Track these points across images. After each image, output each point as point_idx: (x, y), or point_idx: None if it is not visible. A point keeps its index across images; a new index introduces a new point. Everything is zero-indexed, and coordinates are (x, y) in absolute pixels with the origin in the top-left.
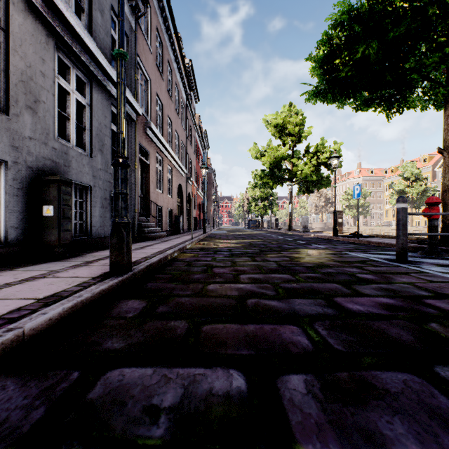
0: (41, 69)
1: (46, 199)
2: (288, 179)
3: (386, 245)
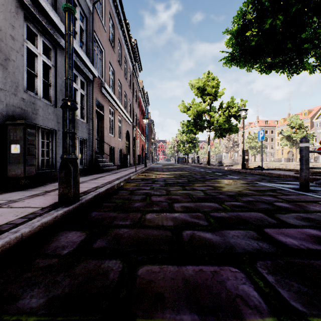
0: (10, 33)
1: (14, 139)
2: (207, 127)
3: (285, 176)
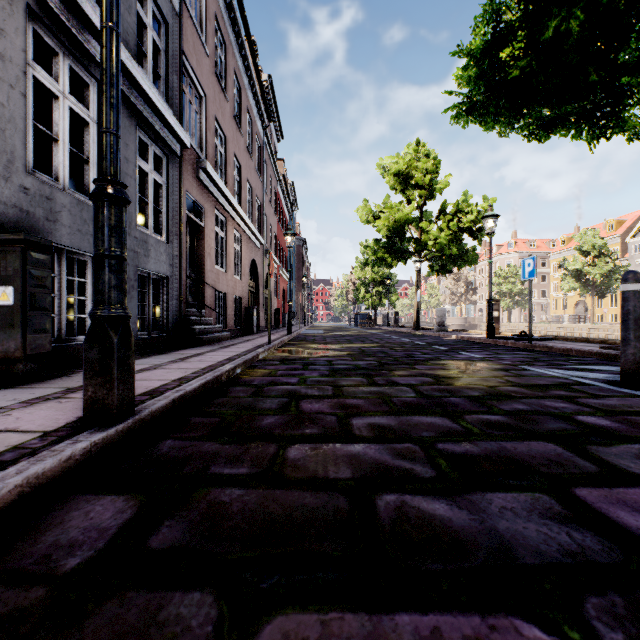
0: None
1: (1, 275)
2: (415, 252)
3: (581, 354)
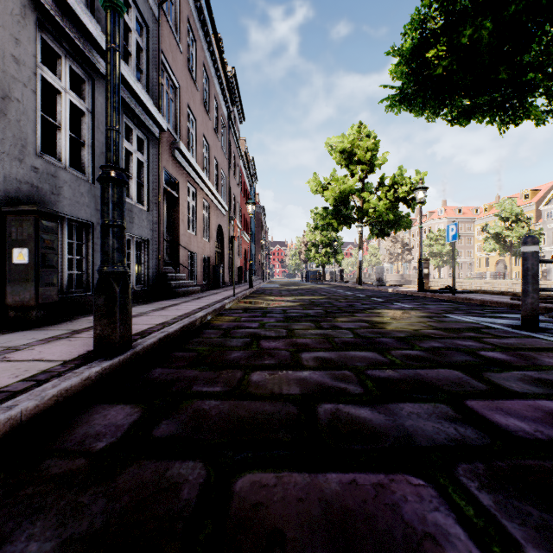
0: (12, 51)
1: (18, 239)
2: (357, 219)
3: (495, 304)
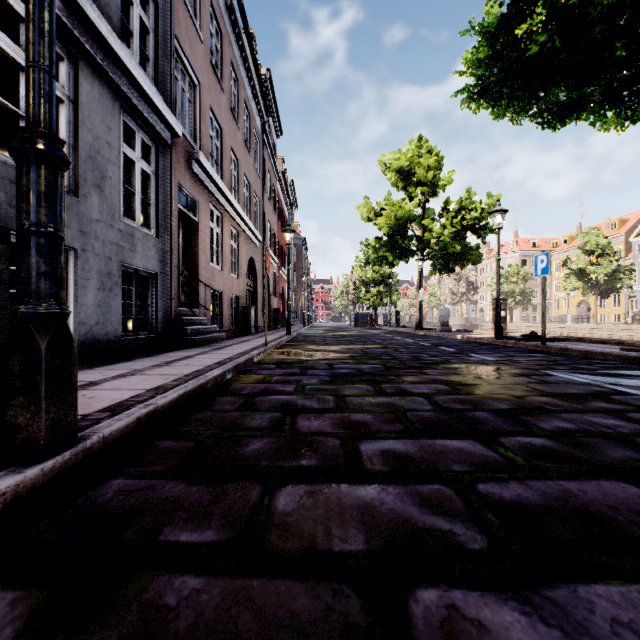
0: None
1: None
2: (417, 251)
3: (602, 356)
